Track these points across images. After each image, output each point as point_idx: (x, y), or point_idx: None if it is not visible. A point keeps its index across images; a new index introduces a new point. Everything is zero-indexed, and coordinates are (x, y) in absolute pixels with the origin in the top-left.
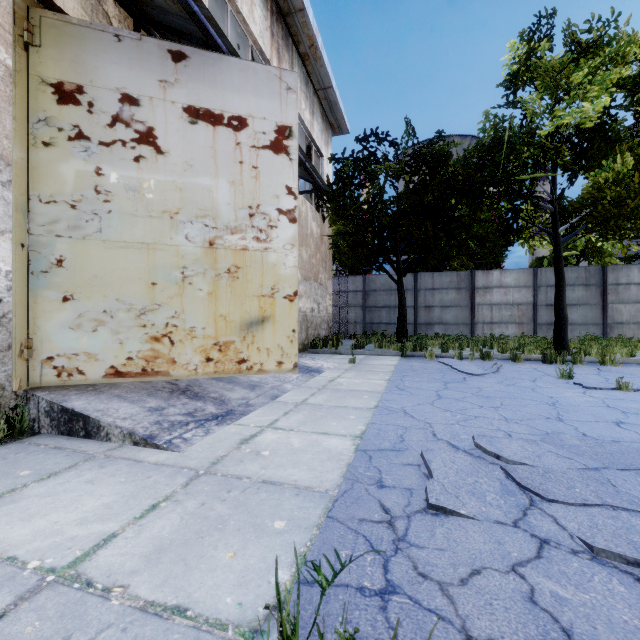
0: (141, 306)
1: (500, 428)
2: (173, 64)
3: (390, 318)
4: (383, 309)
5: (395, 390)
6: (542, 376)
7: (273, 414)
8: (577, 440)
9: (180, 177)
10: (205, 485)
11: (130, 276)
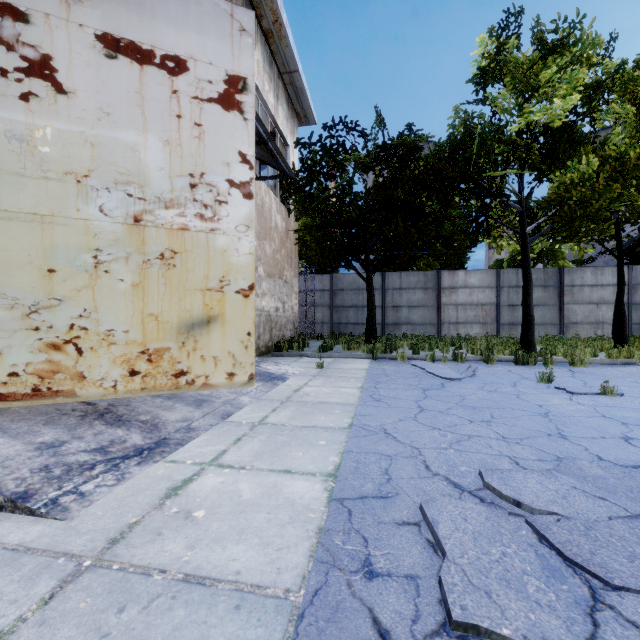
0: (31, 301)
1: (502, 452)
2: None
3: (358, 318)
4: (351, 309)
5: (370, 401)
6: (520, 379)
7: (221, 442)
8: (599, 469)
9: (91, 128)
10: (83, 596)
11: (14, 259)
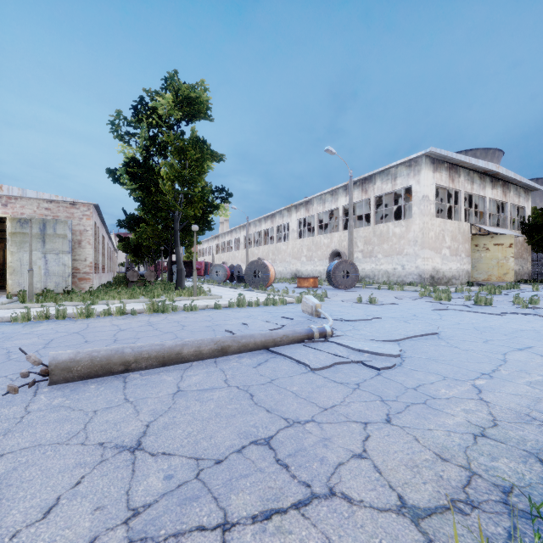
0: (486, 271)
1: None
2: (491, 238)
3: None
4: None
5: (539, 287)
6: None
7: None
8: None
9: (492, 254)
10: None
11: (485, 267)
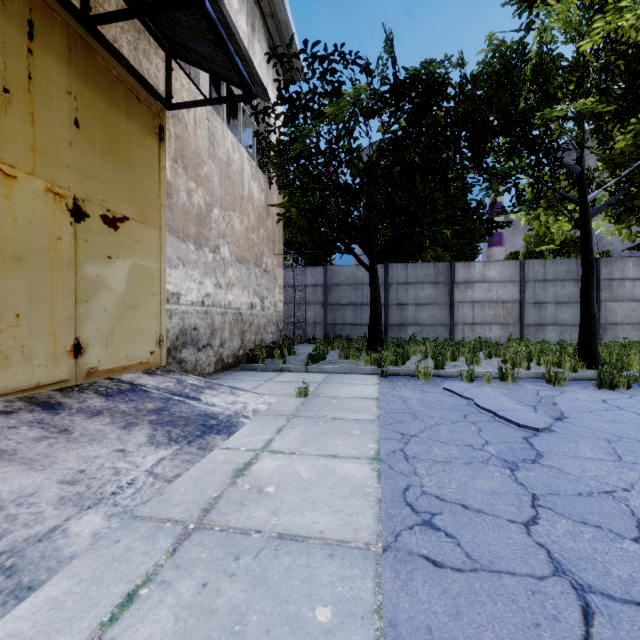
0: None
1: None
2: None
3: (356, 318)
4: (348, 307)
5: (410, 530)
6: None
7: None
8: None
9: None
10: None
11: None
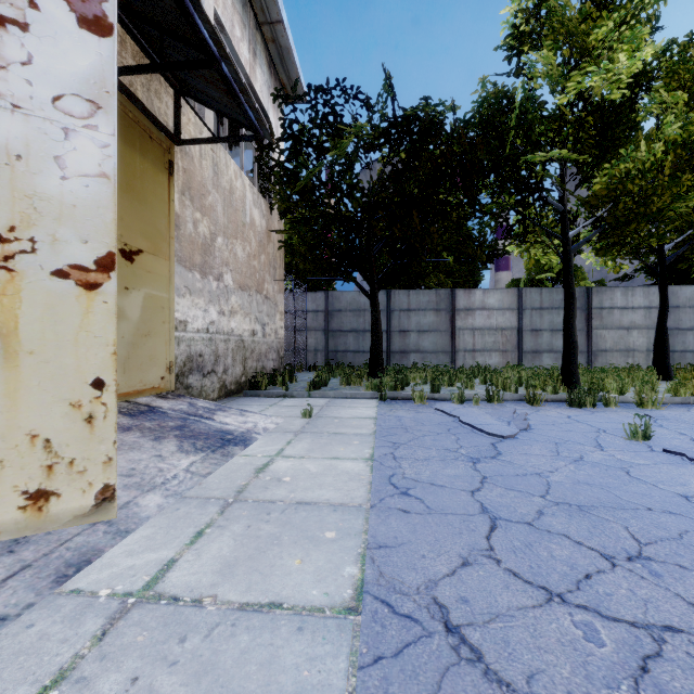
0: None
1: None
2: None
3: (358, 345)
4: (350, 334)
5: (391, 496)
6: (599, 434)
7: None
8: None
9: None
10: None
11: None
